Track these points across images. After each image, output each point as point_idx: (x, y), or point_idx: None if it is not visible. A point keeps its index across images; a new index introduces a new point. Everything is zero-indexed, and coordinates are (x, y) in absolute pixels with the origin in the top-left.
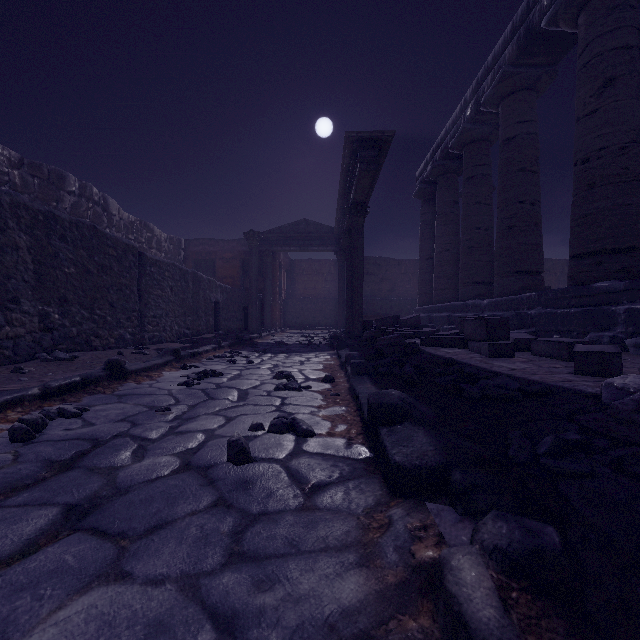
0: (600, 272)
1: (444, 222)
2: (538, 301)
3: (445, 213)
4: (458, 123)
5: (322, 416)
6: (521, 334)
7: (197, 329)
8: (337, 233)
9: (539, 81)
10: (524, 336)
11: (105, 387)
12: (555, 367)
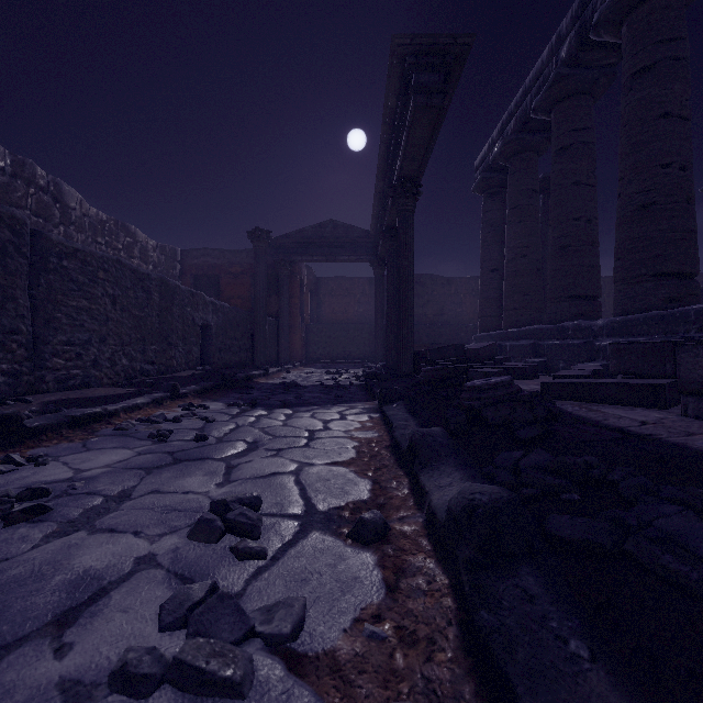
0: None
1: (519, 218)
2: None
3: (520, 206)
4: (545, 73)
5: None
6: None
7: (168, 363)
8: (374, 237)
9: None
10: None
11: None
12: None
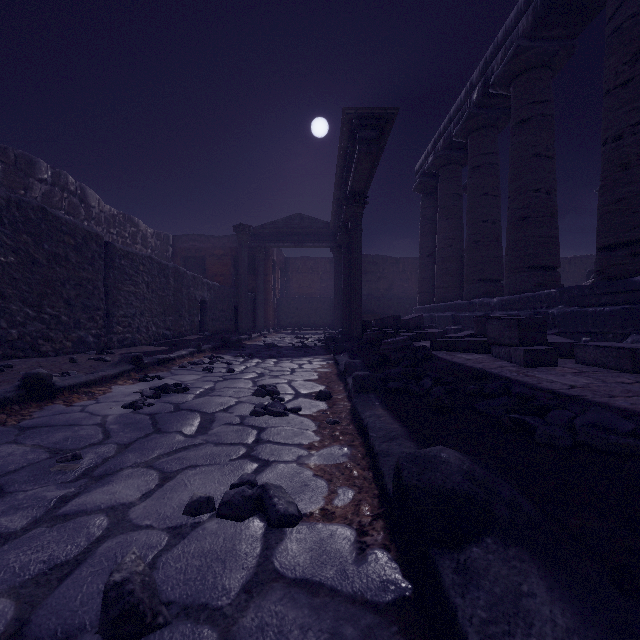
0: (637, 265)
1: (447, 216)
2: (560, 299)
3: (448, 206)
4: (463, 109)
5: (314, 467)
6: (552, 337)
7: (179, 330)
8: (333, 228)
9: (556, 57)
10: (558, 339)
11: (12, 413)
12: (625, 383)
